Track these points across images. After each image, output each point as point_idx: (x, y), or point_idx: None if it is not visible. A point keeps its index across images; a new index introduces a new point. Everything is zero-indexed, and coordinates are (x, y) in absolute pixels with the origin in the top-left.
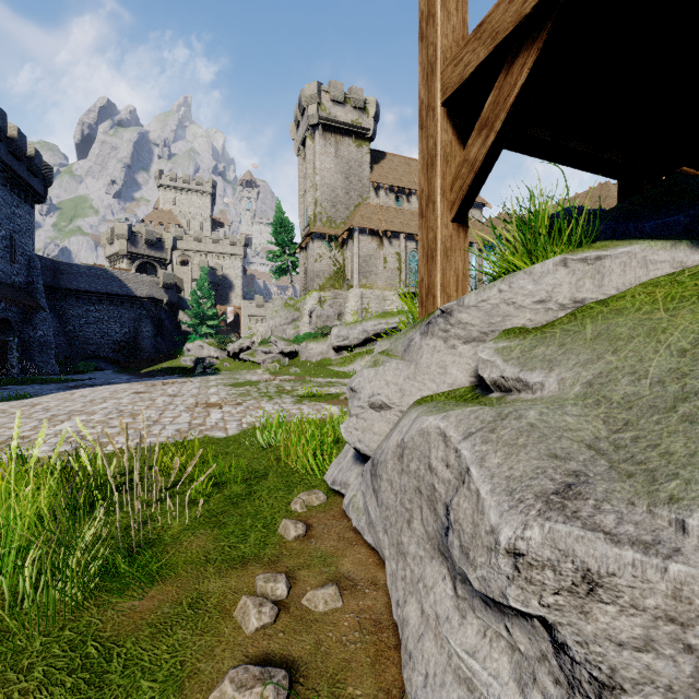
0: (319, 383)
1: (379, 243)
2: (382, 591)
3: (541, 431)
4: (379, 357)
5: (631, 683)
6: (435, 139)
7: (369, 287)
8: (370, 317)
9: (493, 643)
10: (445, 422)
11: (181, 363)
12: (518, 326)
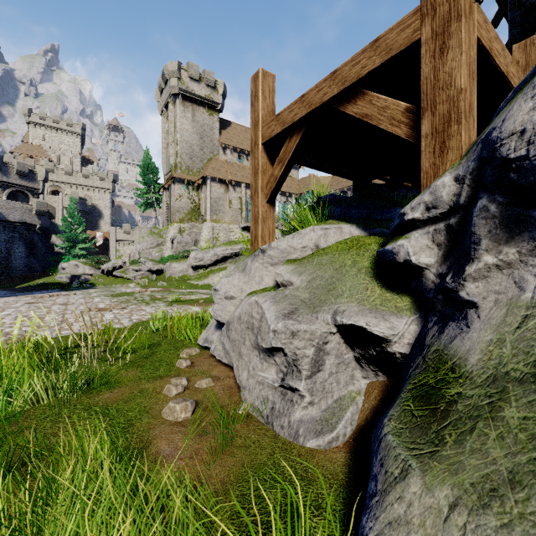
0: (182, 293)
1: (226, 189)
2: (232, 379)
3: (288, 297)
4: (230, 272)
5: (301, 357)
6: (258, 161)
7: (219, 222)
8: (220, 244)
9: (271, 367)
10: (258, 298)
11: (57, 279)
12: (294, 257)
